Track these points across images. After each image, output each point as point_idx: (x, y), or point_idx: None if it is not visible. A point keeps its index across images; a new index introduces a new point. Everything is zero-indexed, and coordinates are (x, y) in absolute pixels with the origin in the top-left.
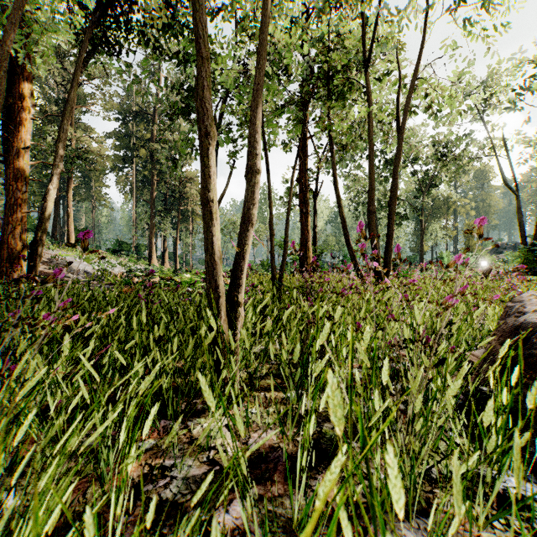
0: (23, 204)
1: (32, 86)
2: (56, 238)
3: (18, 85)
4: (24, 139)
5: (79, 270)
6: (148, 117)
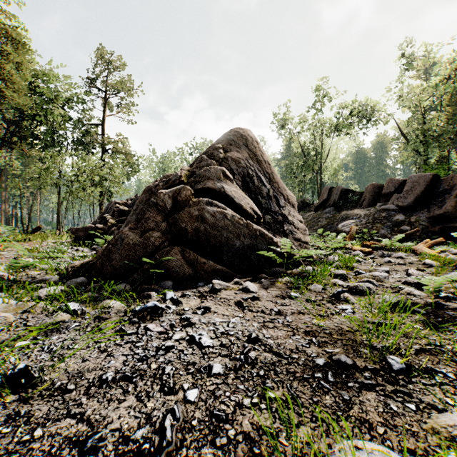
0: None
1: None
2: None
3: None
4: None
5: None
6: None
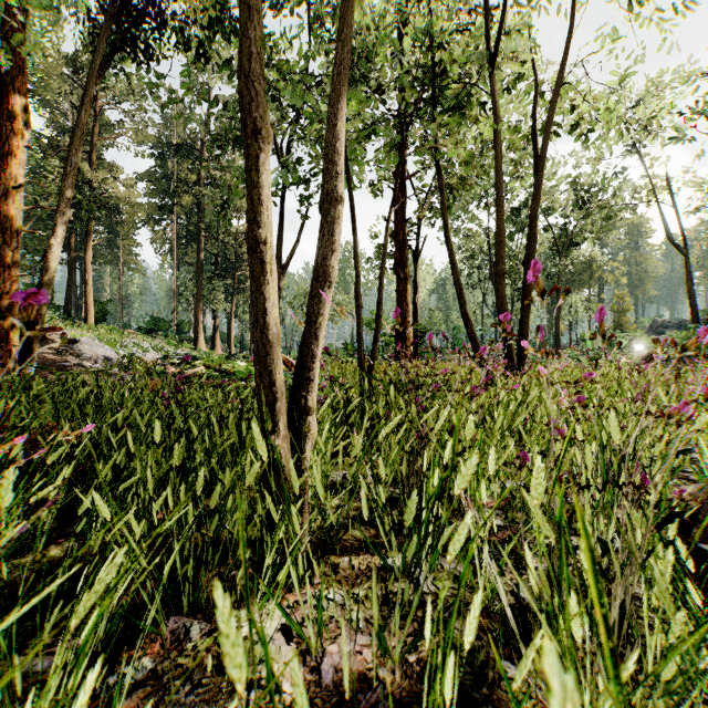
0: (13, 264)
1: (26, 102)
2: (70, 314)
3: (6, 99)
4: (15, 175)
5: (97, 356)
6: (193, 153)
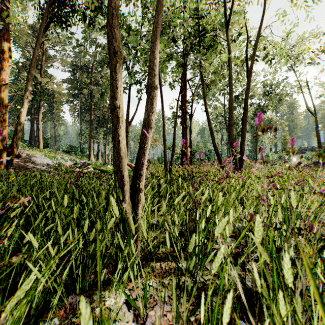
0: (3, 120)
1: (9, 45)
2: (32, 144)
3: (0, 43)
4: (4, 79)
5: (43, 163)
6: (88, 70)
